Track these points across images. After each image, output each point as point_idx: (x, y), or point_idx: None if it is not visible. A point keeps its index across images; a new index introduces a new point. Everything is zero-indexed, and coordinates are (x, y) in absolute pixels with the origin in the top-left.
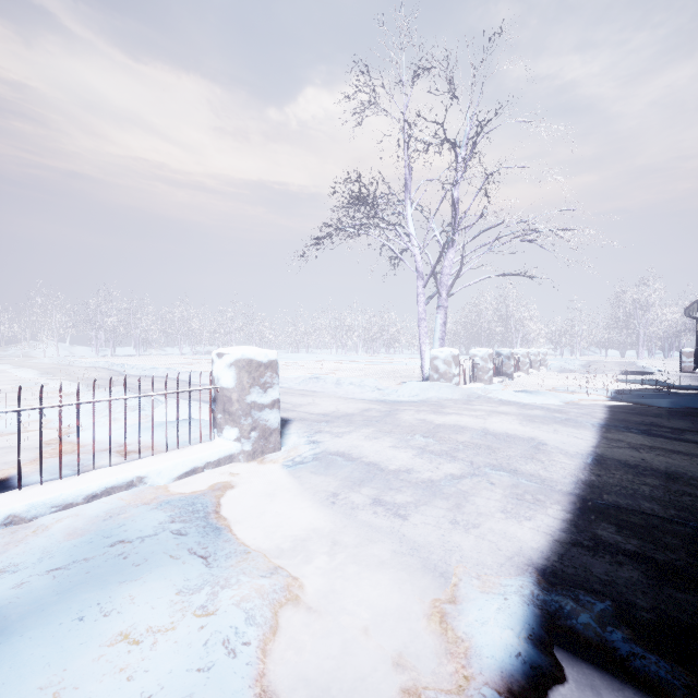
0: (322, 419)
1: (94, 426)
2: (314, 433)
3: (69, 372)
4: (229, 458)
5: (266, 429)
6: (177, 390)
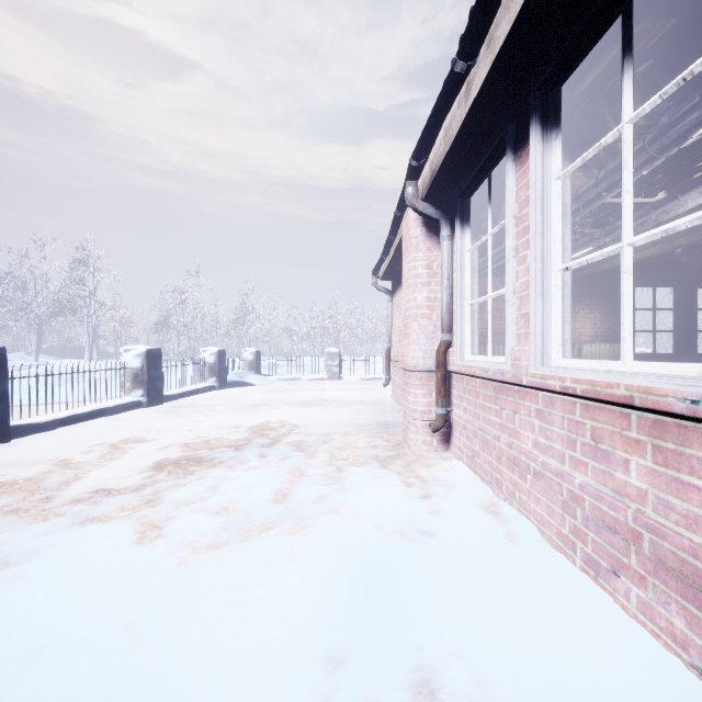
0: None
1: None
2: None
3: None
4: None
5: None
6: None
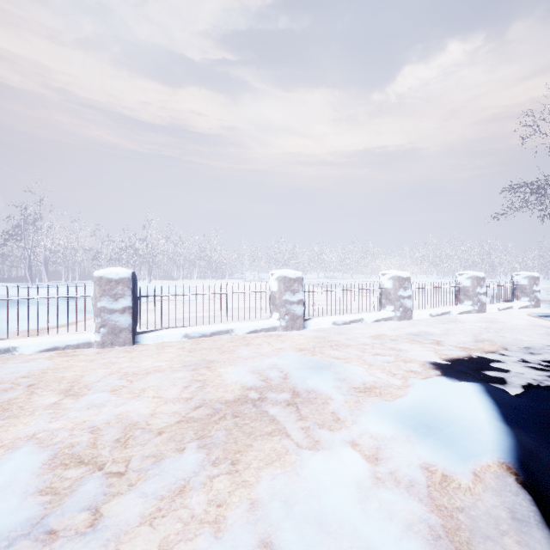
0: (543, 301)
1: (499, 292)
2: (549, 304)
3: (320, 285)
4: (526, 306)
5: (537, 299)
6: (511, 285)
